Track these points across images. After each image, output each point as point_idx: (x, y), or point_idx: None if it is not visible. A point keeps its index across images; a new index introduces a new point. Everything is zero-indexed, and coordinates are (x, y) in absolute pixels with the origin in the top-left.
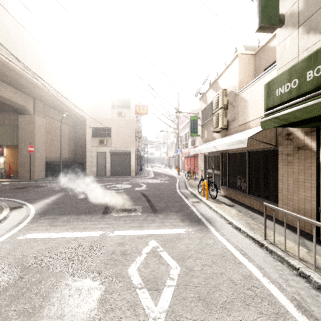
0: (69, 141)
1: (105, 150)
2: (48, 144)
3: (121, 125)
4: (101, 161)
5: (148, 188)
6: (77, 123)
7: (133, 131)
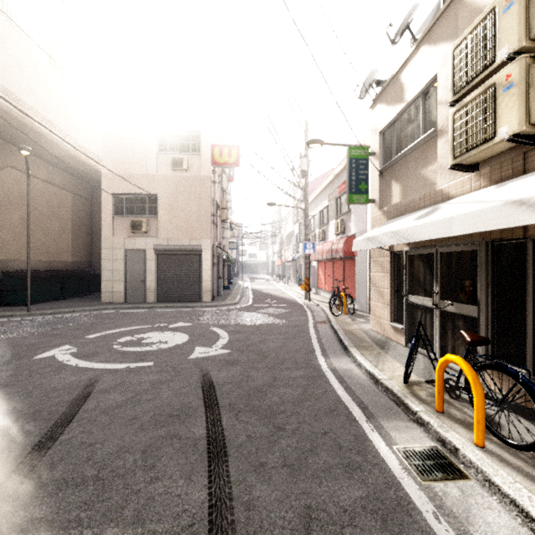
0: (77, 226)
1: (144, 245)
2: (13, 230)
3: (180, 189)
4: (134, 270)
5: (232, 351)
6: (96, 190)
7: (206, 203)
